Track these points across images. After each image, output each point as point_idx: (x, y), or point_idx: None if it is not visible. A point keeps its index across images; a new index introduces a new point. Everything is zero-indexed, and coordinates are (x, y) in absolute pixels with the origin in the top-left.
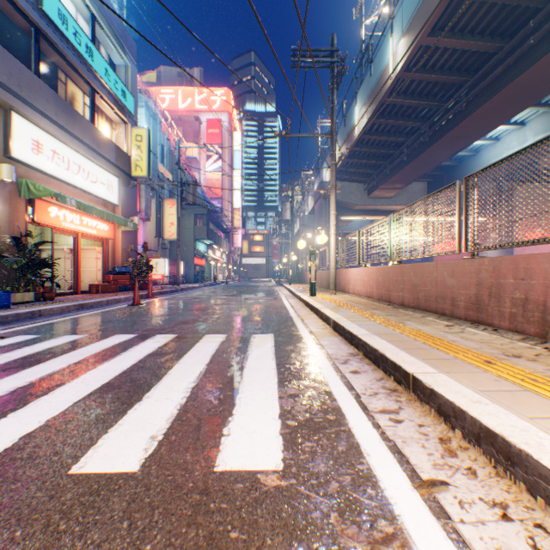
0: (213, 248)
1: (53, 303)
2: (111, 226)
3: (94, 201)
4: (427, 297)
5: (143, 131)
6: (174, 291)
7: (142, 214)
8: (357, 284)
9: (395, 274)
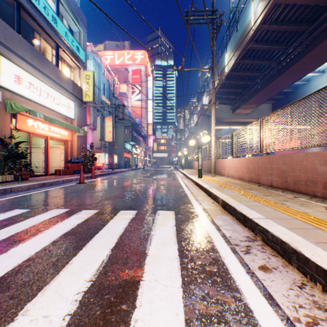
0: (135, 147)
1: (25, 182)
2: (69, 132)
3: (59, 116)
4: (296, 181)
5: (90, 73)
6: (110, 174)
7: (91, 126)
8: (231, 170)
9: (264, 163)
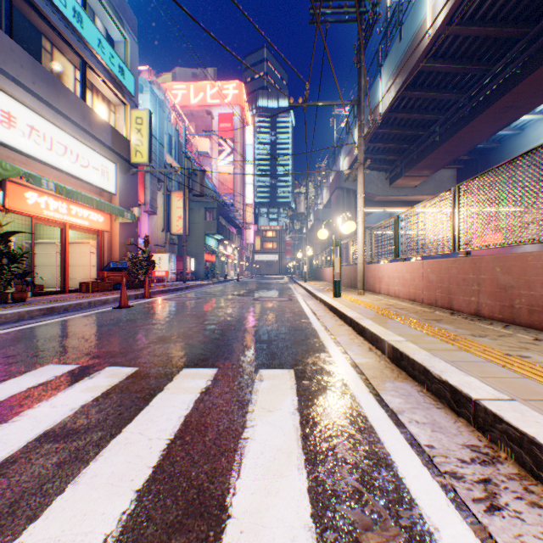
0: (224, 244)
1: (15, 307)
2: (106, 217)
3: (87, 189)
4: (536, 307)
5: (143, 113)
6: (178, 289)
7: (147, 206)
8: (394, 283)
9: (463, 270)
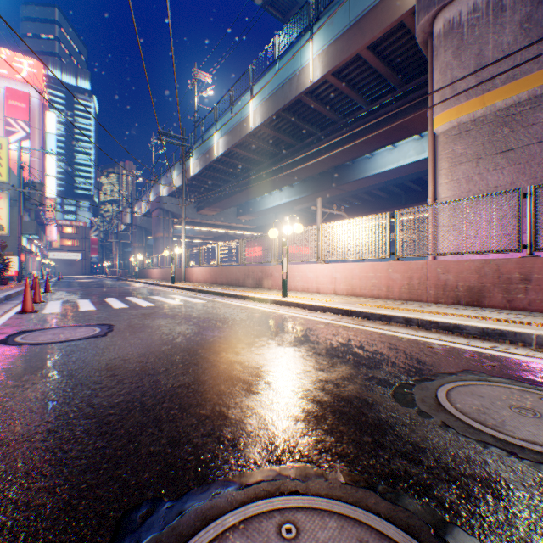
0: (31, 242)
1: None
2: None
3: None
4: (232, 280)
5: (3, 140)
6: None
7: None
8: (200, 277)
9: (220, 271)
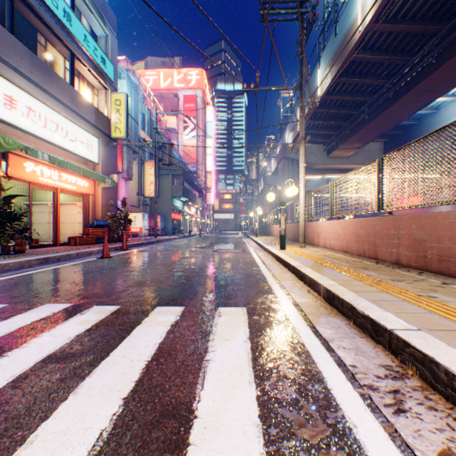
0: (188, 205)
1: (16, 257)
2: (91, 183)
3: (75, 159)
4: (444, 257)
5: (121, 96)
6: (150, 243)
7: (124, 174)
8: (330, 238)
9: (385, 227)
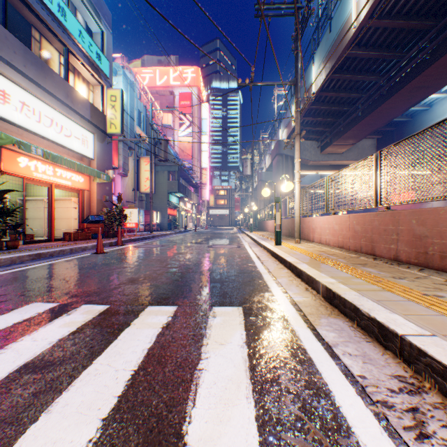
0: (184, 201)
1: (8, 253)
2: (86, 178)
3: (70, 155)
4: None
5: (116, 92)
6: (146, 238)
7: (120, 170)
8: (325, 233)
9: (384, 222)
